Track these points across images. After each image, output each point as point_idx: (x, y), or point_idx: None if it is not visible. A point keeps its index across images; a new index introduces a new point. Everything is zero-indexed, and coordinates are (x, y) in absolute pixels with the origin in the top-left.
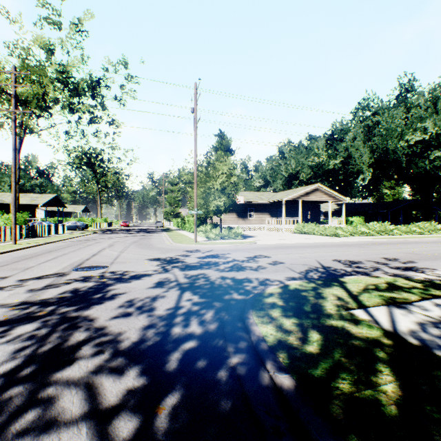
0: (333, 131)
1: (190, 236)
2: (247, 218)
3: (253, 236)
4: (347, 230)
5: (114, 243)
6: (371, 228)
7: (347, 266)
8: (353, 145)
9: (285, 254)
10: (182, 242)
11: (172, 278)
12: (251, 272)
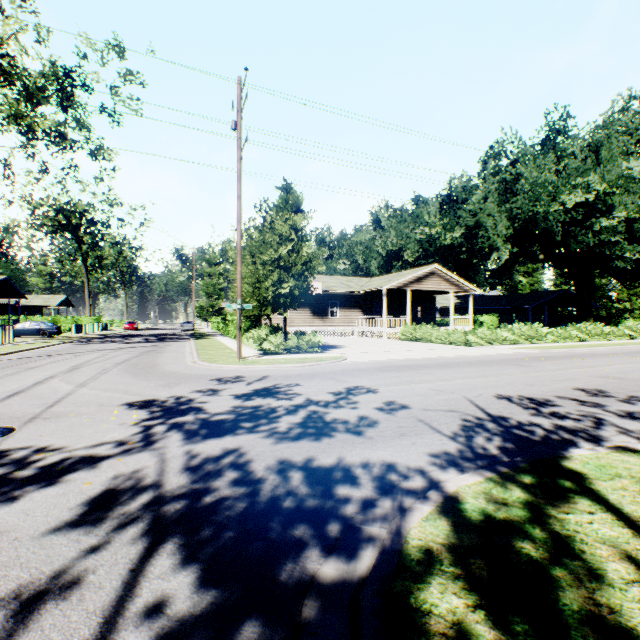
0: (450, 190)
1: (234, 346)
2: (327, 317)
3: (339, 346)
4: (483, 336)
5: (84, 363)
6: (516, 332)
7: (535, 413)
8: (483, 208)
9: (403, 384)
10: (215, 360)
11: (150, 471)
12: (349, 440)
